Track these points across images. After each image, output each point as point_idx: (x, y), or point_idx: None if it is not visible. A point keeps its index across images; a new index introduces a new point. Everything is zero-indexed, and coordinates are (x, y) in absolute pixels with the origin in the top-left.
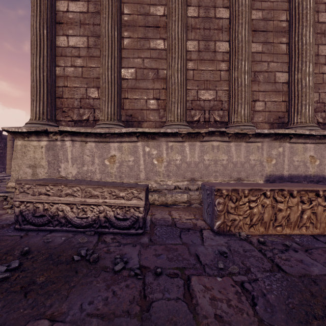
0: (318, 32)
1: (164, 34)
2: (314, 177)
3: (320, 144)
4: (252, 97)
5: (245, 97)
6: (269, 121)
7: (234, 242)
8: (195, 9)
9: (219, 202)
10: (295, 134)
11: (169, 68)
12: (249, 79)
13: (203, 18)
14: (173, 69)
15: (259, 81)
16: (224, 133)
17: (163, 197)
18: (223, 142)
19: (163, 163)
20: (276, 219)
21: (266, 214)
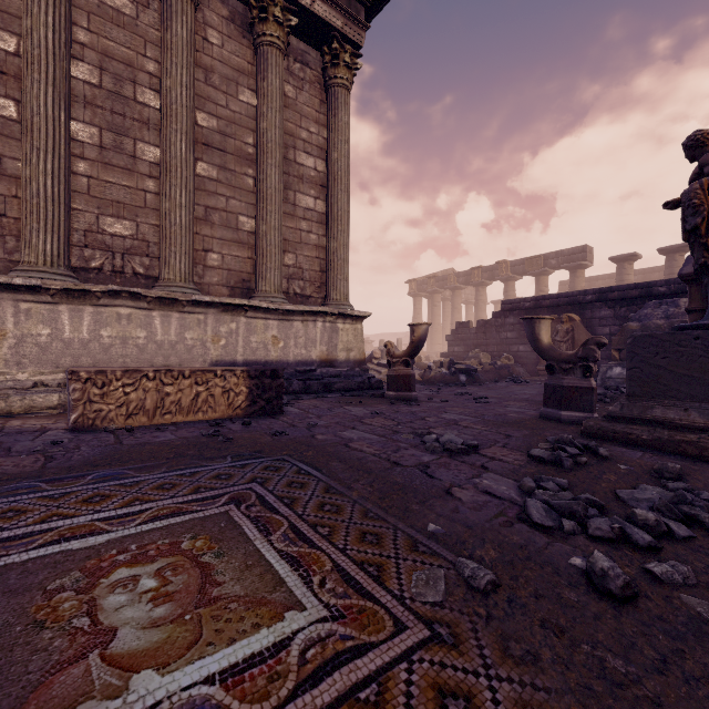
0: (295, 175)
1: (17, 92)
2: (277, 363)
3: (286, 321)
4: (203, 244)
5: (183, 244)
6: (229, 285)
7: (89, 434)
8: (93, 71)
9: (76, 388)
10: (251, 306)
11: (26, 163)
12: (189, 218)
13: (111, 92)
14: (36, 169)
15: (214, 223)
16: (139, 296)
17: (1, 402)
18: (139, 309)
19: (7, 341)
20: (164, 406)
21: (149, 400)
